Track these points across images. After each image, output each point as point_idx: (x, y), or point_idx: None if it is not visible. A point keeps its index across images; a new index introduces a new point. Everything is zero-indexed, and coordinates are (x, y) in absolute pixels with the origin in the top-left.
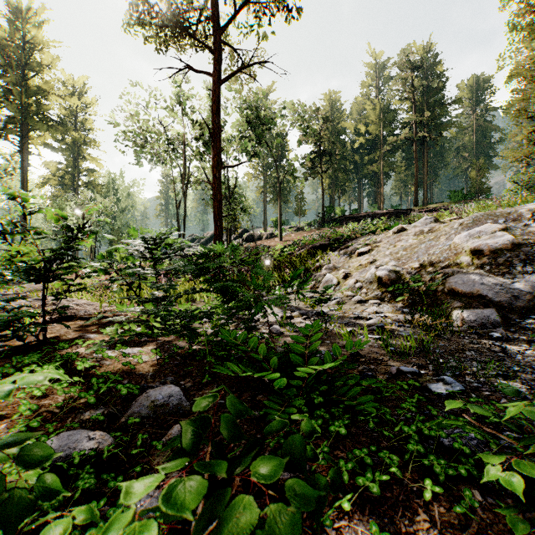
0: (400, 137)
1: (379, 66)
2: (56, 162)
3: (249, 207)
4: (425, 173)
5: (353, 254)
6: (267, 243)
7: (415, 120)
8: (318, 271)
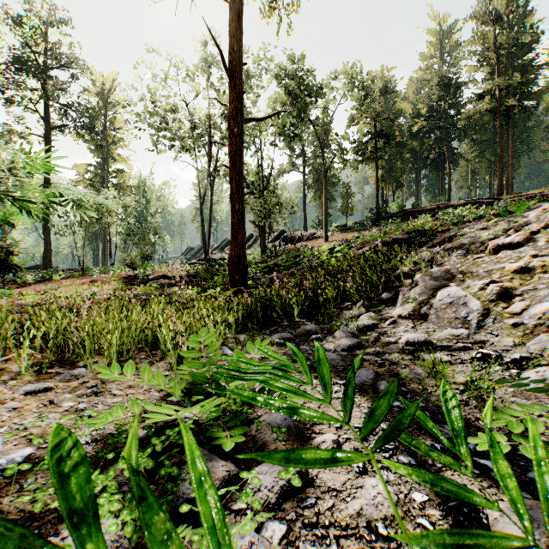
0: (479, 108)
1: (444, 32)
2: (86, 164)
3: (287, 202)
4: (509, 155)
5: (476, 249)
6: (308, 245)
7: (502, 84)
8: (411, 280)
